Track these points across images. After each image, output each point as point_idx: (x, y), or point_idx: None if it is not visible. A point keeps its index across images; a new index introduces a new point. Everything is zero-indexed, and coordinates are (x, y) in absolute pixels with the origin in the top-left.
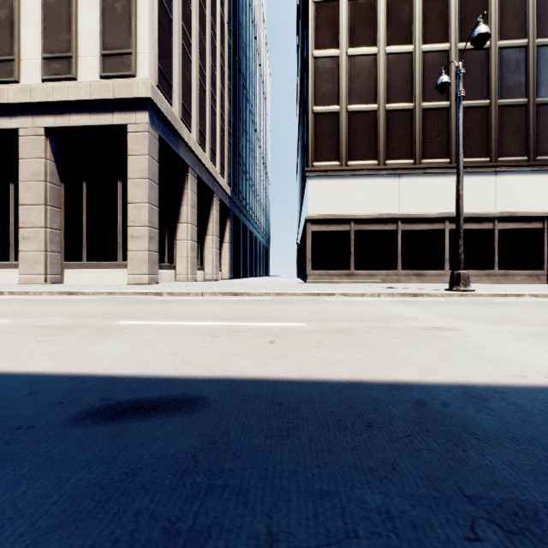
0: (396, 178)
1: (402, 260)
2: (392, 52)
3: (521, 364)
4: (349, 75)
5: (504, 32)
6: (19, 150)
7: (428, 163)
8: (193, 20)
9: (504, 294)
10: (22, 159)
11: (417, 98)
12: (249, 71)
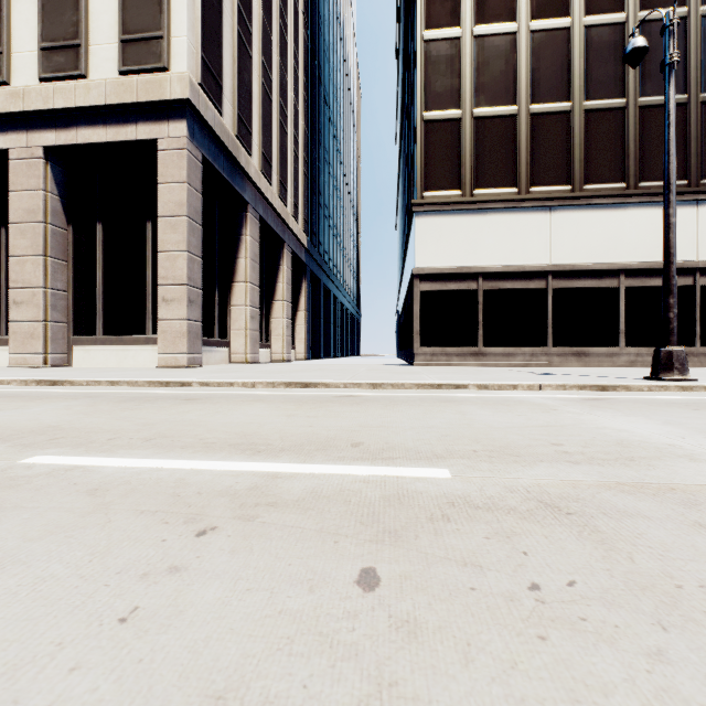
0: (545, 213)
1: (553, 333)
2: (539, 29)
3: None
4: (476, 65)
5: None
6: (9, 179)
7: (593, 189)
8: (253, 0)
9: None
10: (13, 192)
11: (577, 94)
12: (333, 83)
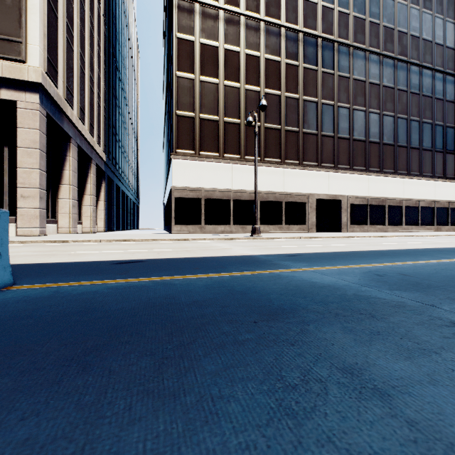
0: (230, 166)
1: (233, 219)
2: (228, 85)
3: (235, 253)
4: (201, 94)
5: (288, 88)
6: None
7: (249, 158)
8: (74, 15)
9: (273, 238)
10: None
11: (242, 117)
12: (121, 55)
